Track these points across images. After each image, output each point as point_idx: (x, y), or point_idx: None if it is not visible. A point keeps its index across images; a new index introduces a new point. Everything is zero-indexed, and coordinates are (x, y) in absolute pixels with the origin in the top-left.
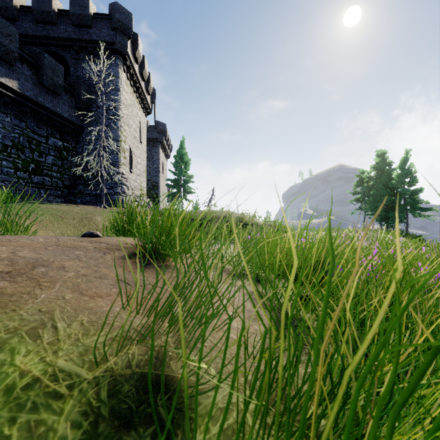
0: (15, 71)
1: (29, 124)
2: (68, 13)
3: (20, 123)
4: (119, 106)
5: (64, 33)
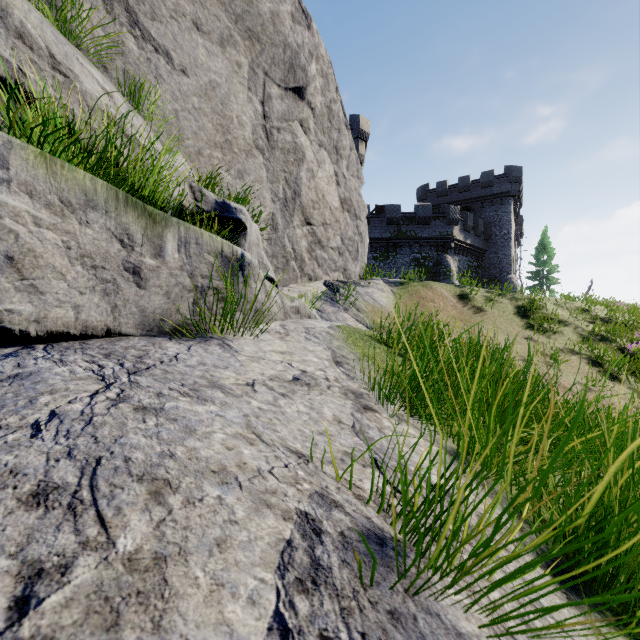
0: (469, 234)
1: (468, 258)
2: (478, 181)
3: (466, 258)
4: (511, 232)
5: (475, 194)
